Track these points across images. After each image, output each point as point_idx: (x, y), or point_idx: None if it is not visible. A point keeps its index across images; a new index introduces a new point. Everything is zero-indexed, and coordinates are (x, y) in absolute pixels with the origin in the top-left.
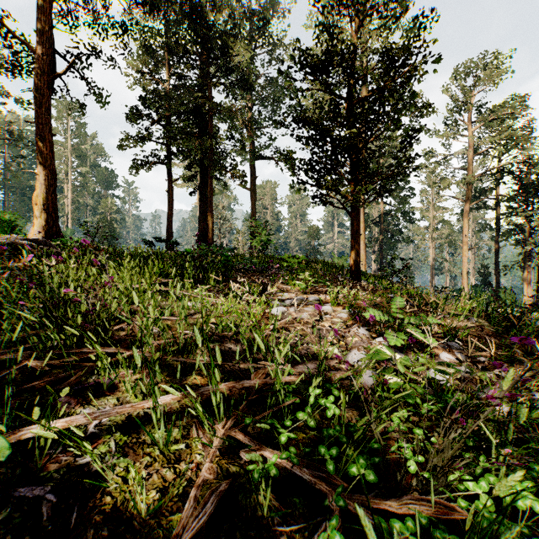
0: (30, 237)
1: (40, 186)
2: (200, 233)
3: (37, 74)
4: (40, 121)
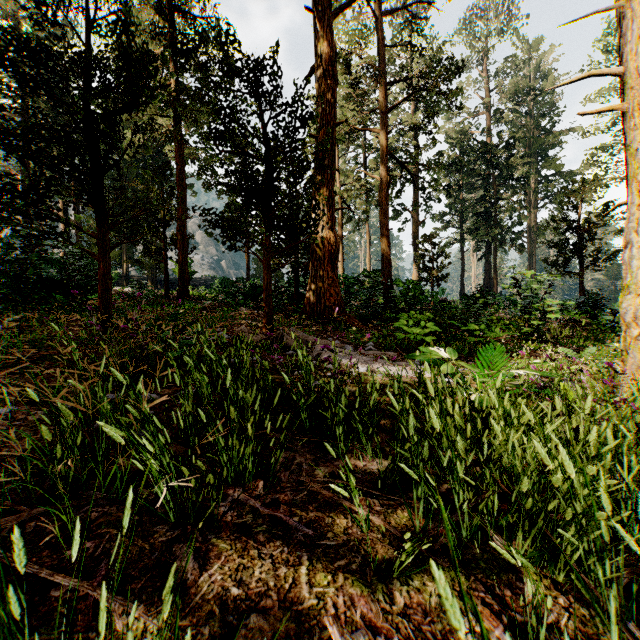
0: None
1: (415, 273)
2: (485, 286)
3: (414, 224)
4: (415, 244)
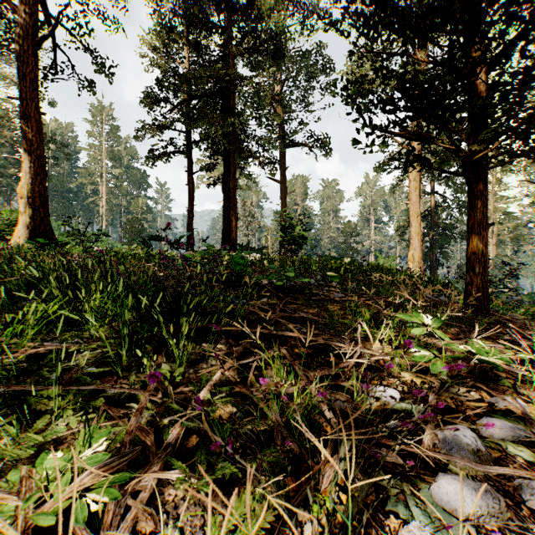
0: (15, 237)
1: (24, 175)
2: (223, 231)
3: (21, 38)
4: (24, 96)
